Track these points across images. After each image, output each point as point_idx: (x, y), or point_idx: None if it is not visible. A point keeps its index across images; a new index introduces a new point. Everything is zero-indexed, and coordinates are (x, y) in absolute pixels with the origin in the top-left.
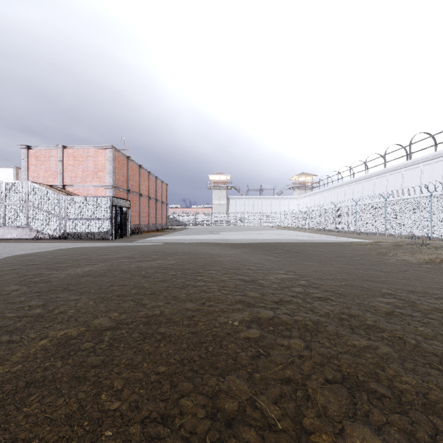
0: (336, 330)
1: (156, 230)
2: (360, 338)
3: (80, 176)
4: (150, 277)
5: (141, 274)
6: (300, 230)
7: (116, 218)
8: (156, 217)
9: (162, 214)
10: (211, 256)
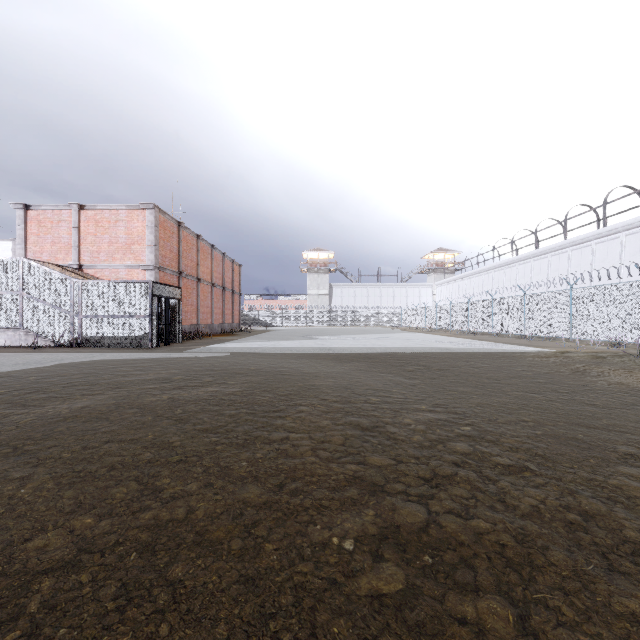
0: (571, 561)
1: (224, 332)
2: (635, 588)
3: (105, 251)
4: (188, 422)
5: (174, 415)
6: (438, 332)
7: (159, 315)
8: (224, 313)
9: (232, 309)
10: (303, 377)
